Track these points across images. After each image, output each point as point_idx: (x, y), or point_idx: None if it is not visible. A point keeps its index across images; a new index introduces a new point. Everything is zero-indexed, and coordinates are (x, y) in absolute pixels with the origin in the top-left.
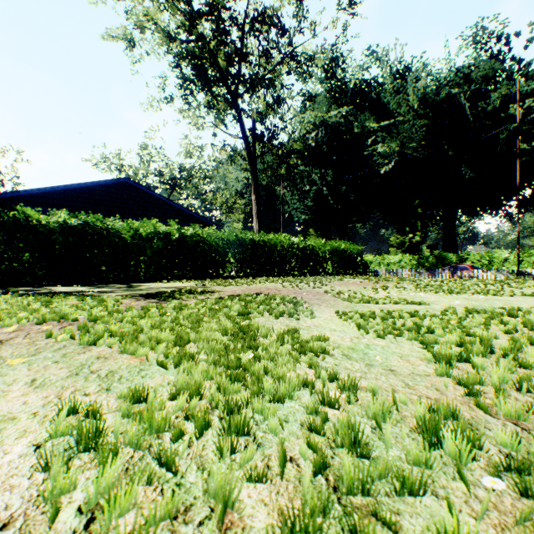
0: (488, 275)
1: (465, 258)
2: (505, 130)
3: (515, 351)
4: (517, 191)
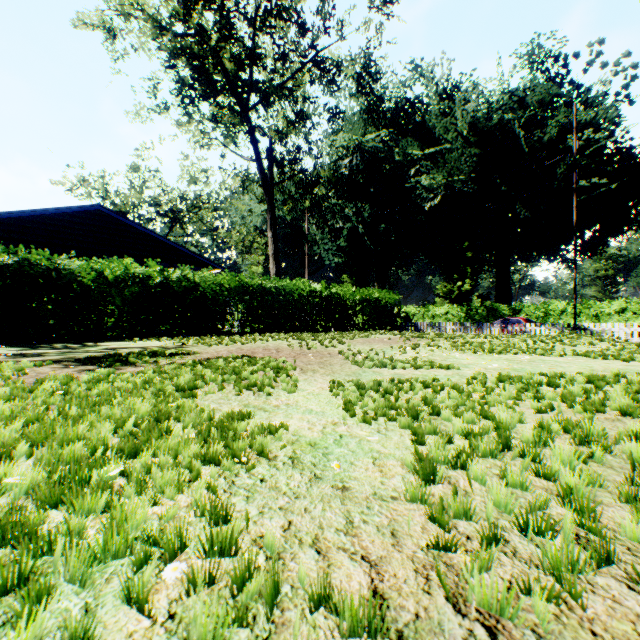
0: (542, 330)
1: (519, 309)
2: (563, 164)
3: (536, 449)
4: (574, 232)
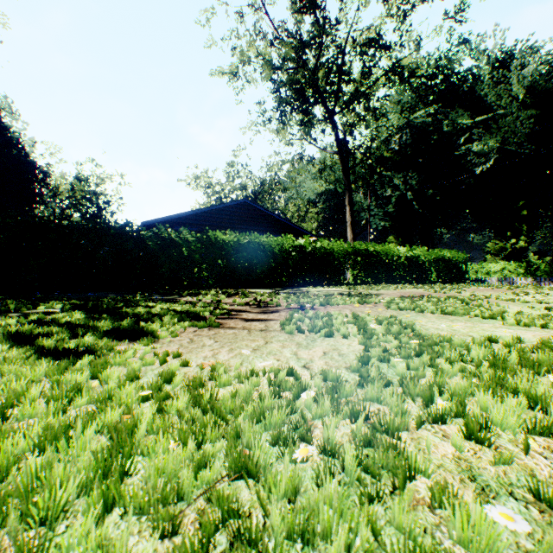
0: None
1: None
2: None
3: None
4: None
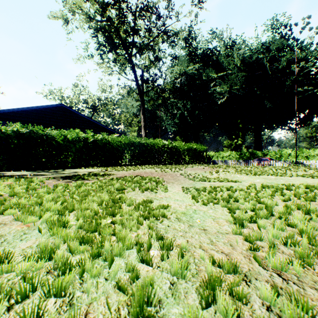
0: (279, 164)
1: (266, 153)
2: (289, 80)
3: (286, 215)
4: (295, 115)
